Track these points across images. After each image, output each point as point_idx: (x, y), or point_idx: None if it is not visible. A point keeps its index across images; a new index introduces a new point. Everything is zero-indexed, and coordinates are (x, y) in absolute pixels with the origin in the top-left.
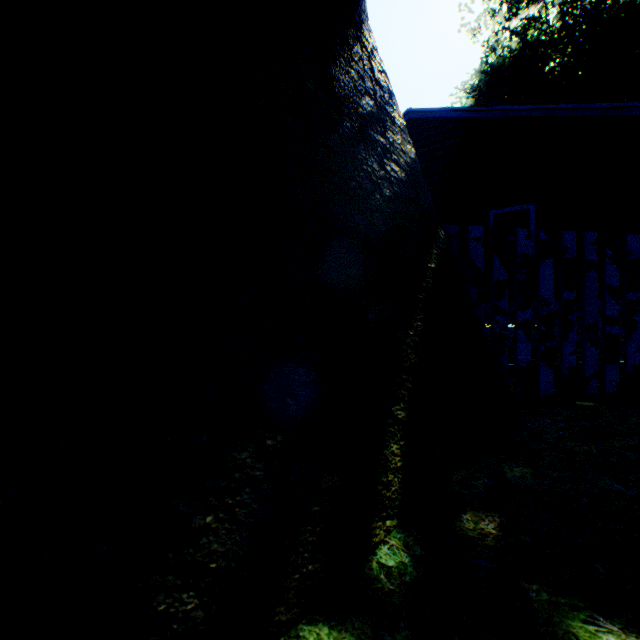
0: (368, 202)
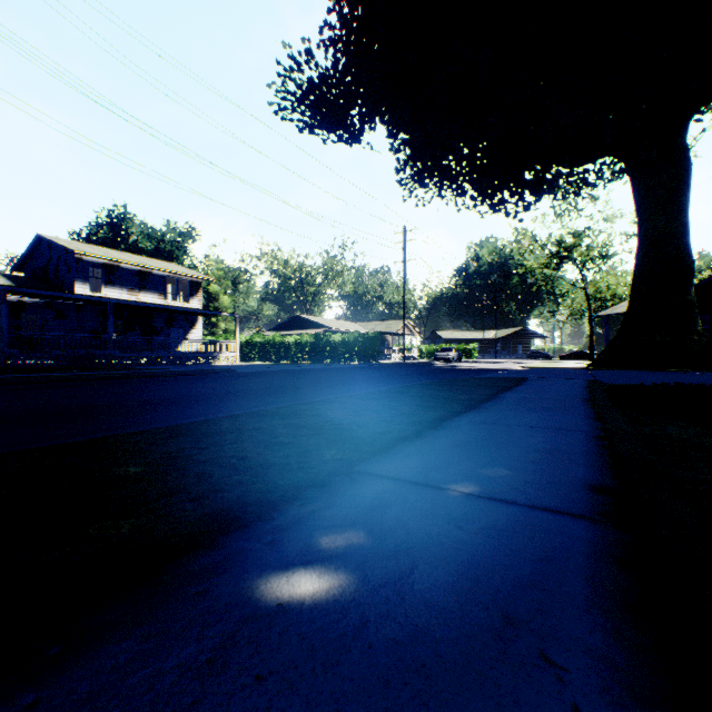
0: (695, 347)
